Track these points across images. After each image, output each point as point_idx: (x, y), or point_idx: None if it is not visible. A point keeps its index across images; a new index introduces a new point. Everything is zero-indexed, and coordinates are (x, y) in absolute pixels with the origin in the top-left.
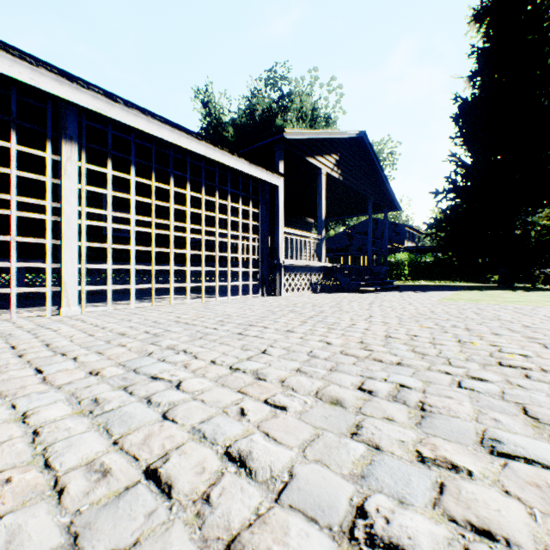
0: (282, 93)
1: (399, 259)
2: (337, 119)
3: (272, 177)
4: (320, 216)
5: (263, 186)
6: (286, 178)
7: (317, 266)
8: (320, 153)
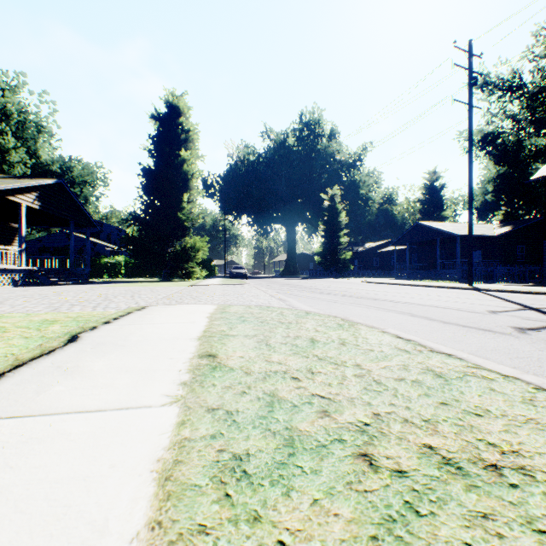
0: None
1: (117, 260)
2: (52, 130)
3: None
4: (21, 234)
5: None
6: None
7: (19, 269)
8: (21, 192)
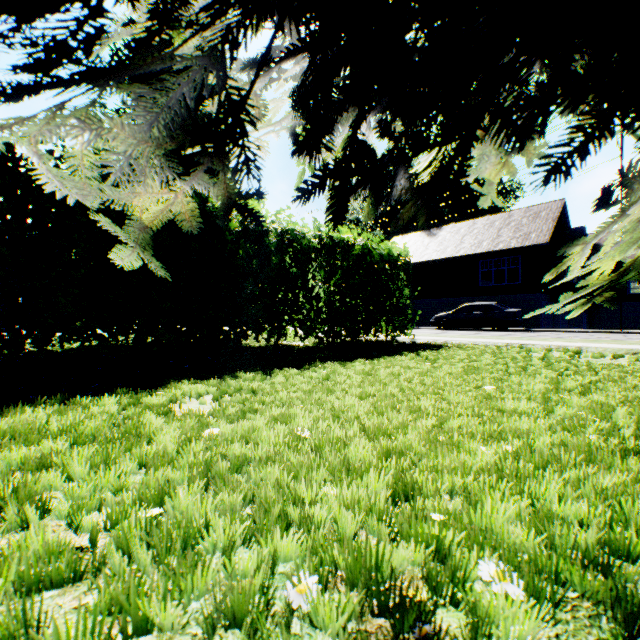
0: None
1: None
2: None
3: None
4: None
5: None
6: None
7: None
8: None
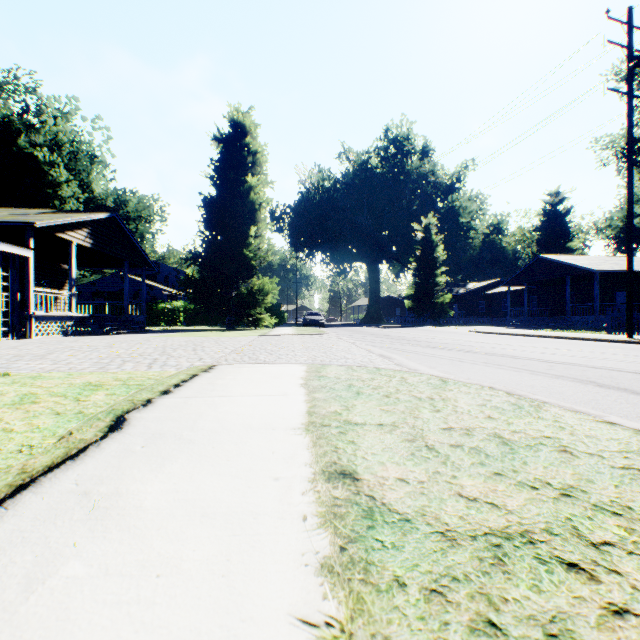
0: (28, 106)
1: (175, 306)
2: (105, 160)
3: (24, 251)
4: (72, 277)
5: (14, 255)
6: (37, 240)
7: (69, 316)
8: (71, 229)
